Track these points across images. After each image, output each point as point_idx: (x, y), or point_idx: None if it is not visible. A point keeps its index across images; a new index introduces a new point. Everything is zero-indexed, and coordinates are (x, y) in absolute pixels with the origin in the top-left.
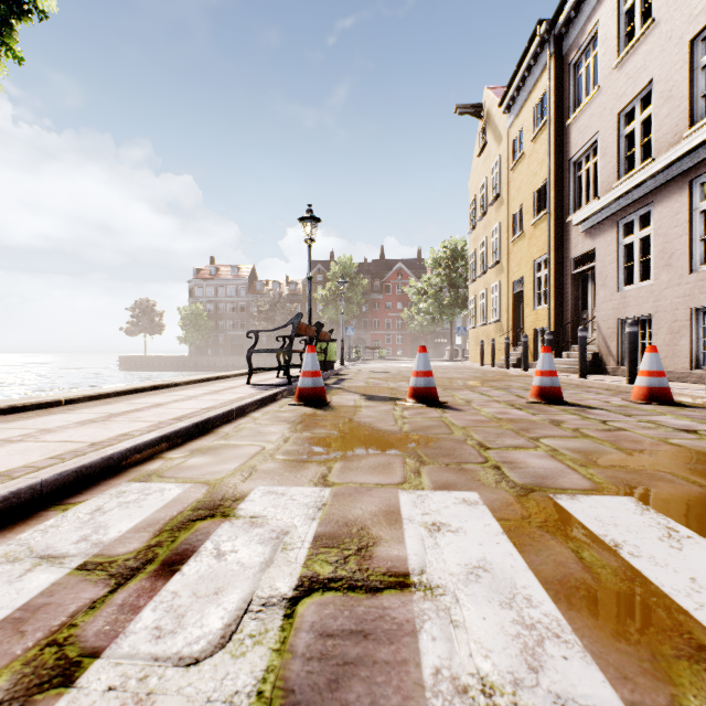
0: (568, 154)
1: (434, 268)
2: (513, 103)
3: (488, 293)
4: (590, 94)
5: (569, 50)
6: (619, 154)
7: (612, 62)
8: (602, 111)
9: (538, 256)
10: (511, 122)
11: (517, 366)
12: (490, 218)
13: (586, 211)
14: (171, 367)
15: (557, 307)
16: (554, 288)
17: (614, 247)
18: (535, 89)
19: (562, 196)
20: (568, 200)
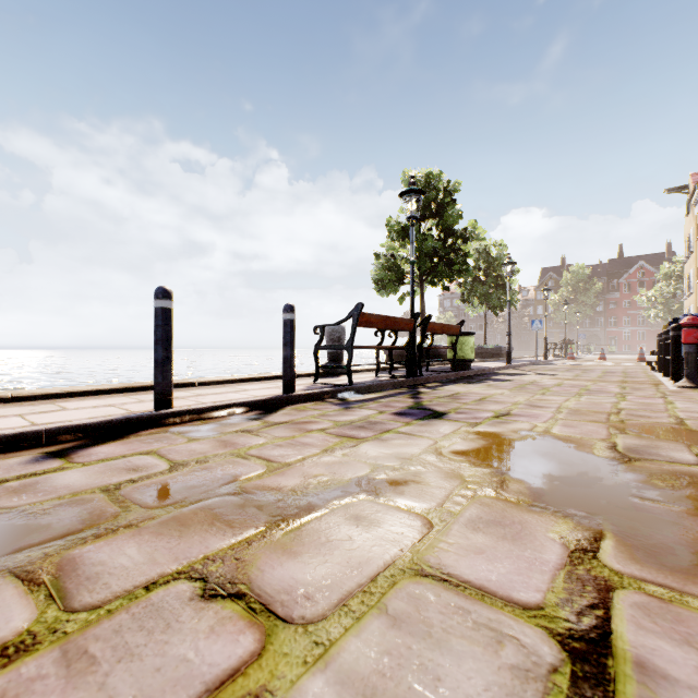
0: None
1: (663, 280)
2: (696, 203)
3: (689, 310)
4: None
5: None
6: None
7: None
8: None
9: None
10: (696, 213)
11: None
12: (690, 262)
13: None
14: None
15: None
16: None
17: None
18: None
19: None
20: None
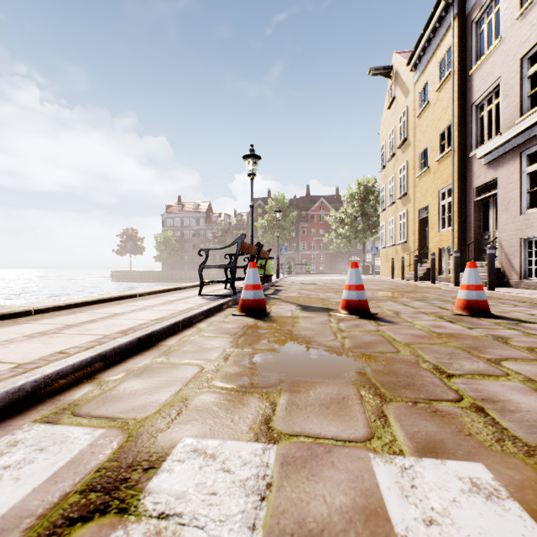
0: (471, 99)
1: (350, 201)
2: (419, 61)
3: (396, 220)
4: (493, 44)
5: (472, 10)
6: (522, 94)
7: (515, 13)
8: (505, 58)
9: (443, 187)
10: (417, 78)
11: (424, 279)
12: (398, 159)
13: (489, 145)
14: (149, 279)
15: (460, 229)
16: (457, 213)
17: (517, 176)
18: (440, 48)
19: (464, 135)
20: (471, 138)
